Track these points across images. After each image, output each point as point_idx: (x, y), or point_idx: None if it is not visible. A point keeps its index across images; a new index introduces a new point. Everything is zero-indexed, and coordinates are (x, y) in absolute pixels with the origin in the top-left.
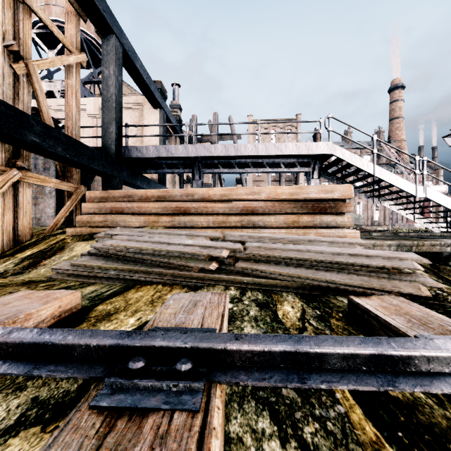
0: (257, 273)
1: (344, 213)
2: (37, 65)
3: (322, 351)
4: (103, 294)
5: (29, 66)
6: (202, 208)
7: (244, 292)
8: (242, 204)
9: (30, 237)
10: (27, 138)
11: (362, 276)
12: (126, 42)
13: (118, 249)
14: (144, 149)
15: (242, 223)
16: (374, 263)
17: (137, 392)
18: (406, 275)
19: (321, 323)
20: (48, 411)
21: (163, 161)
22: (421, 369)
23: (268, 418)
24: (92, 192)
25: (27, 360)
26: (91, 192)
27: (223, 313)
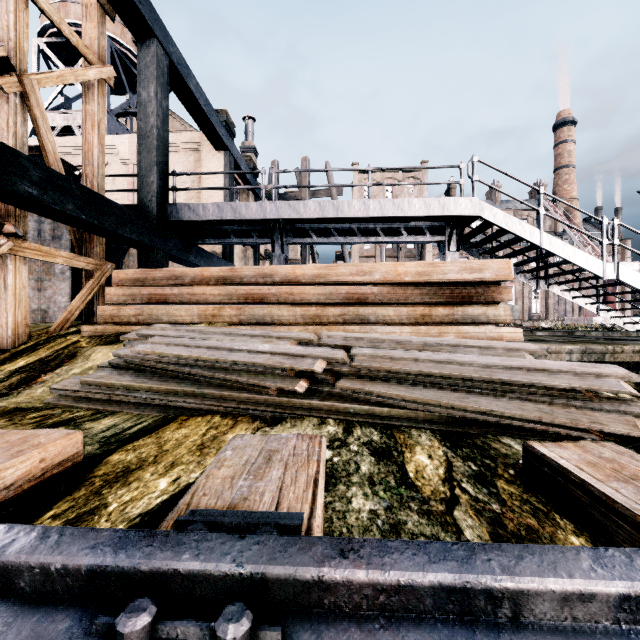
0: (370, 398)
1: (498, 303)
2: (38, 81)
3: (519, 587)
4: (125, 433)
5: (24, 81)
6: (285, 295)
7: (349, 428)
8: (346, 289)
9: (27, 338)
10: (18, 188)
11: (539, 404)
12: (174, 51)
13: (155, 358)
14: (201, 207)
15: (345, 318)
16: (557, 383)
17: None
18: (609, 402)
19: (482, 489)
20: None
21: (229, 225)
22: None
23: None
24: (122, 272)
25: None
26: (121, 271)
27: (317, 478)
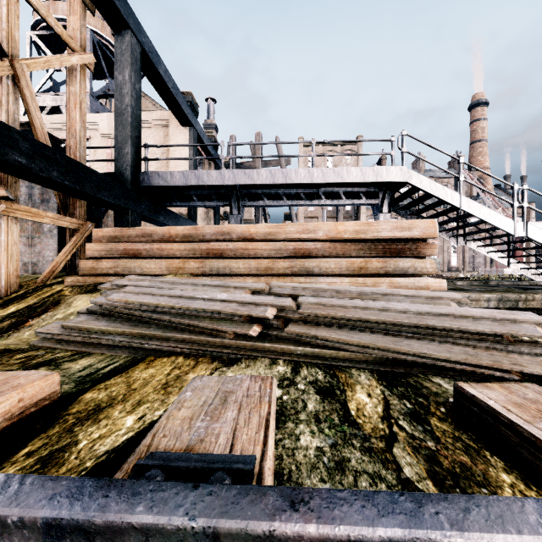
0: (315, 341)
1: (424, 257)
2: (27, 65)
3: None
4: (99, 373)
5: (15, 65)
6: (241, 250)
7: (297, 368)
8: (293, 245)
9: (18, 287)
10: (9, 158)
11: (465, 347)
12: (146, 41)
13: (127, 305)
14: (168, 175)
15: (292, 270)
16: (481, 328)
17: None
18: (527, 345)
19: (417, 427)
20: None
21: (193, 190)
22: None
23: None
24: (100, 230)
25: None
26: (99, 229)
27: (268, 419)
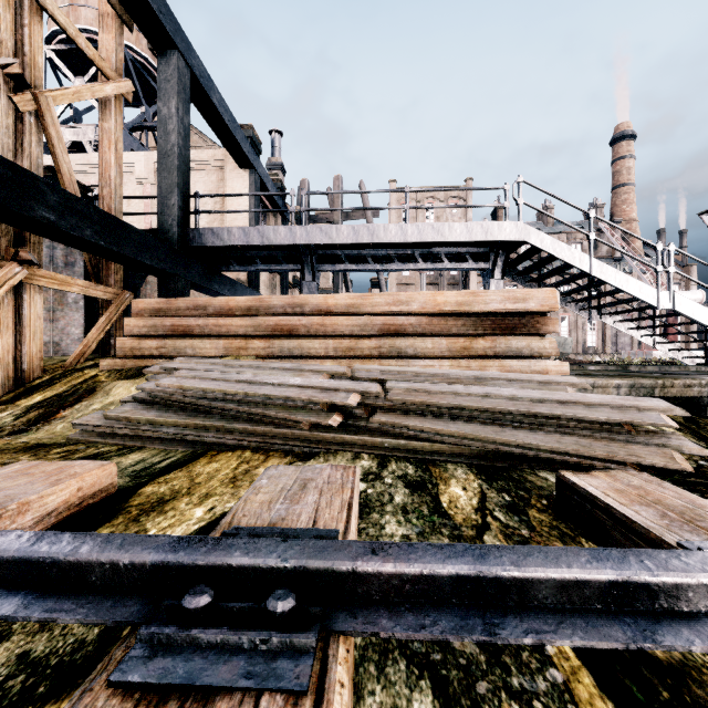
0: (406, 432)
1: (543, 335)
2: (53, 98)
3: (524, 575)
4: (155, 467)
5: (39, 99)
6: (317, 326)
7: (384, 462)
8: (381, 320)
9: (42, 372)
10: (36, 214)
11: (578, 437)
12: (196, 63)
13: (181, 392)
14: (225, 232)
15: (380, 351)
16: (597, 416)
17: (197, 654)
18: (649, 435)
19: (513, 517)
20: (45, 679)
21: (256, 251)
22: (698, 608)
23: (429, 693)
24: (142, 301)
25: (10, 589)
26: (140, 300)
27: (351, 502)
